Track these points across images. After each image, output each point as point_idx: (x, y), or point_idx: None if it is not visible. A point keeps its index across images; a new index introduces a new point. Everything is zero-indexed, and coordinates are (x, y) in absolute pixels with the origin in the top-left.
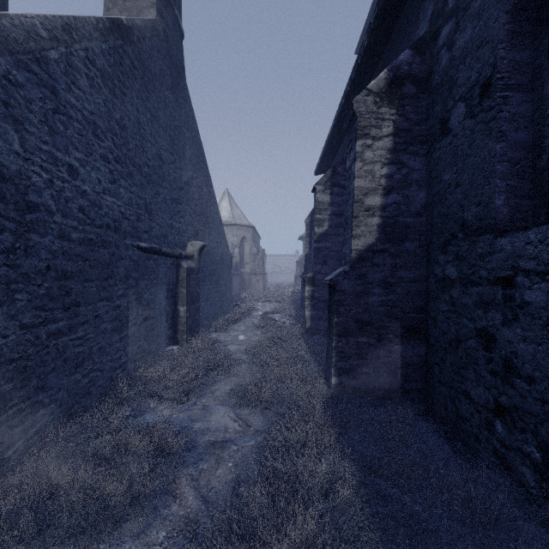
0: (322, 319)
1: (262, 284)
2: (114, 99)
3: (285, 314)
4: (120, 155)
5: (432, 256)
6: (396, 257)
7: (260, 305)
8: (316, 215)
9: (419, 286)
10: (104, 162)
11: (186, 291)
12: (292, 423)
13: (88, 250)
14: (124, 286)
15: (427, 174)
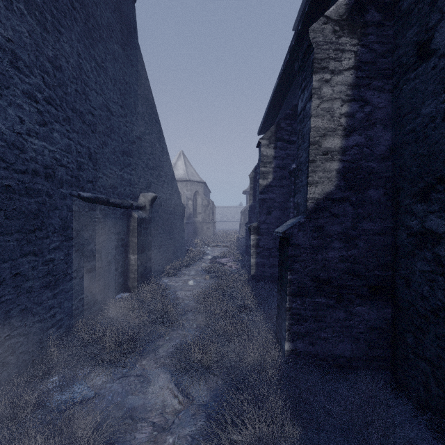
0: (267, 266)
1: (211, 231)
2: (45, 34)
3: (231, 258)
4: (54, 97)
5: (403, 205)
6: (358, 207)
7: (210, 250)
8: (261, 168)
9: (385, 239)
10: (29, 100)
11: (137, 240)
12: (241, 412)
13: (3, 198)
14: (60, 237)
15: (394, 112)
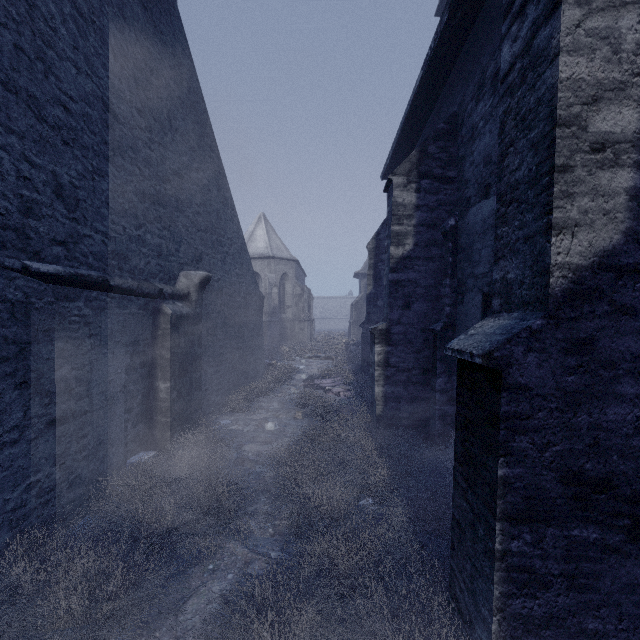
0: (404, 400)
1: (307, 333)
2: None
3: (338, 380)
4: None
5: None
6: None
7: (304, 363)
8: (393, 226)
9: None
10: None
11: (170, 354)
12: None
13: None
14: None
15: None
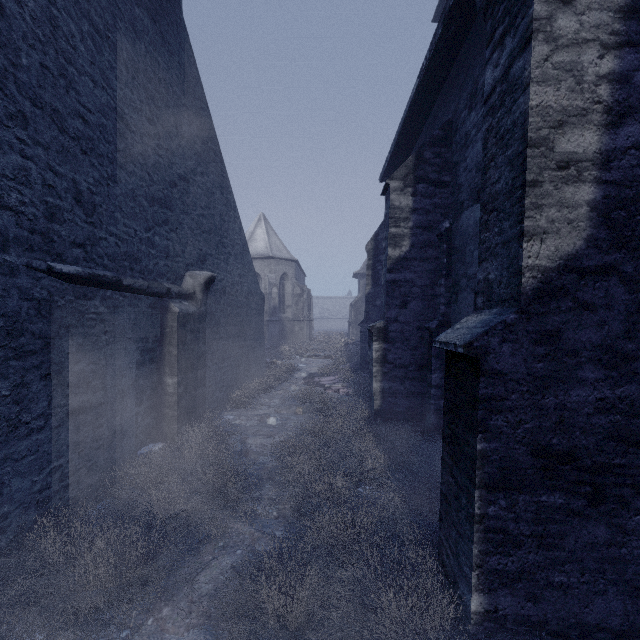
0: (400, 395)
1: (307, 333)
2: None
3: (338, 377)
4: None
5: None
6: None
7: (304, 362)
8: (391, 229)
9: None
10: None
11: (178, 351)
12: None
13: None
14: (1, 352)
15: None
